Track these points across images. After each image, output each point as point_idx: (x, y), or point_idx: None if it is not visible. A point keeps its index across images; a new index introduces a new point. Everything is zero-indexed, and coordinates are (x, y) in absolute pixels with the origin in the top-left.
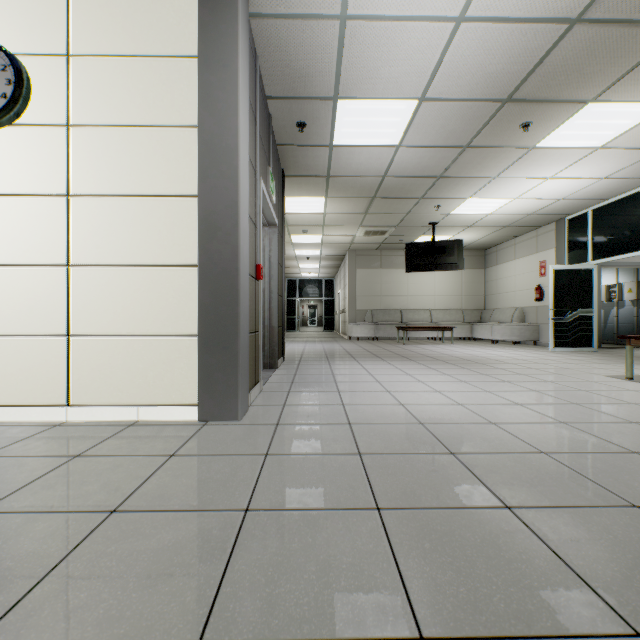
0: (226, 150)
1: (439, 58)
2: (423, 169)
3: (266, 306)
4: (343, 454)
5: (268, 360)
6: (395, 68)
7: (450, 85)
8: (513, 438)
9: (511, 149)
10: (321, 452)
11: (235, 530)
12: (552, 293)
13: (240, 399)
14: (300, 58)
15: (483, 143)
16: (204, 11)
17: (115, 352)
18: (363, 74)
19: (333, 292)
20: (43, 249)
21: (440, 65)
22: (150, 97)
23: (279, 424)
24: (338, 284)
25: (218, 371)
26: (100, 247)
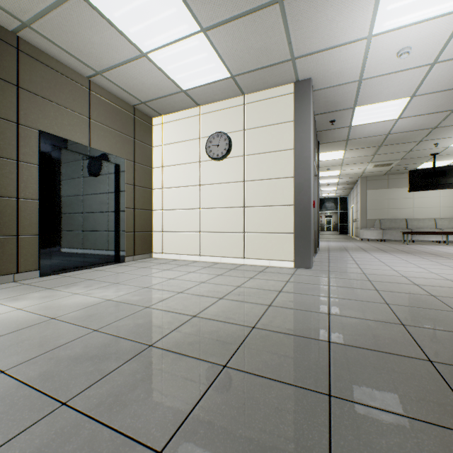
0: (305, 157)
1: (422, 79)
2: (419, 126)
3: None
4: (361, 280)
5: None
6: (392, 89)
7: (432, 87)
8: None
9: None
10: (351, 279)
11: (327, 287)
12: None
13: (311, 260)
14: (335, 98)
15: None
16: (296, 103)
17: (261, 239)
18: (371, 95)
19: (346, 206)
20: (236, 201)
21: (423, 81)
22: (274, 140)
23: (329, 271)
24: (351, 200)
25: (302, 248)
26: (255, 200)
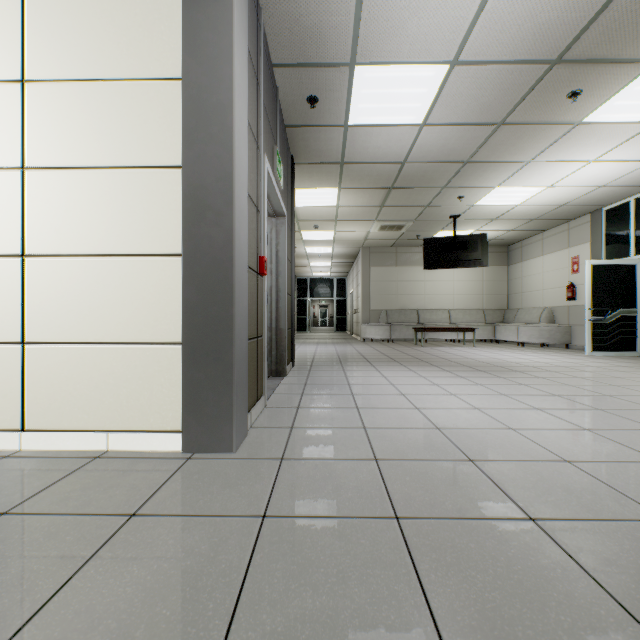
0: (217, 107)
1: (480, 5)
2: (448, 153)
3: (273, 306)
4: (373, 518)
5: (275, 366)
6: (425, 20)
7: (490, 42)
8: (609, 490)
9: (553, 126)
10: (341, 513)
11: None
12: (589, 291)
13: (235, 425)
14: (311, 10)
15: (521, 119)
16: None
17: (80, 364)
18: (386, 30)
19: (345, 292)
20: None
21: (480, 14)
22: (123, 43)
23: (284, 459)
24: (350, 283)
25: (207, 389)
26: (61, 232)
